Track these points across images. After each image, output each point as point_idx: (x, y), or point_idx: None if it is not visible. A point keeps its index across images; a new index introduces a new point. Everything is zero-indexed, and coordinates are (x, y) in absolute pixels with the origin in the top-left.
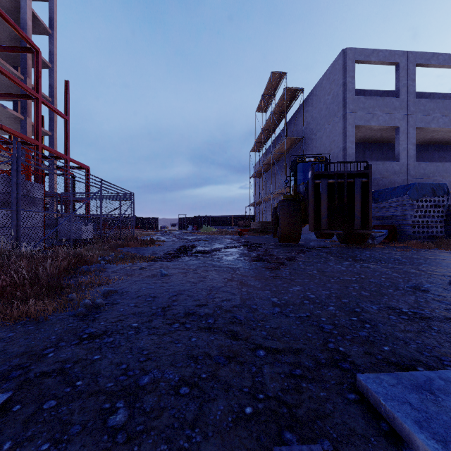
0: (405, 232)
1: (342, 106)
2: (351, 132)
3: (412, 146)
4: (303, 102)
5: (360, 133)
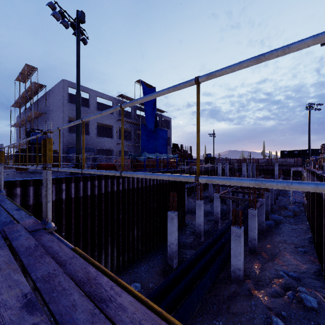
0: None
1: (62, 106)
2: (67, 119)
3: (95, 129)
4: (46, 93)
5: None
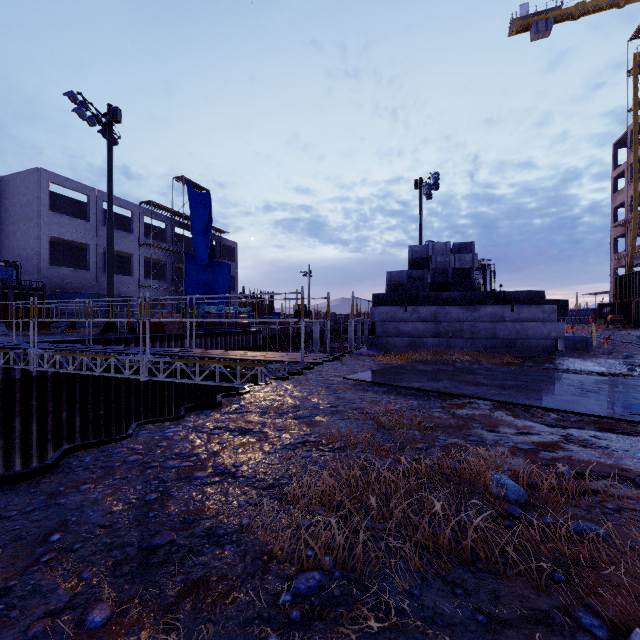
0: (81, 324)
1: (38, 216)
2: (46, 241)
3: (101, 260)
4: None
5: (59, 238)
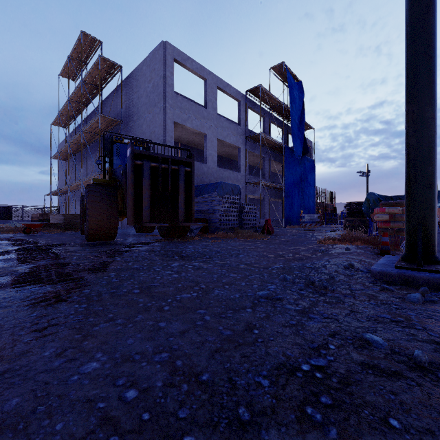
0: (215, 225)
1: (163, 98)
2: (170, 127)
3: (215, 153)
4: (122, 81)
5: (177, 132)
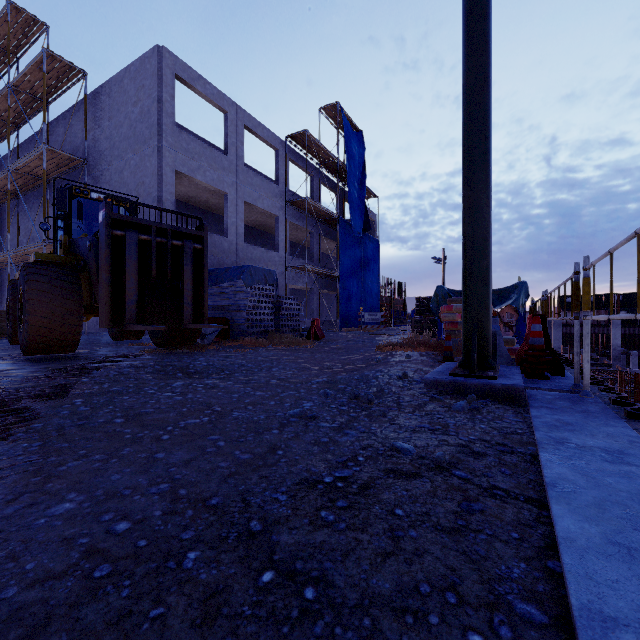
0: (239, 327)
1: (158, 132)
2: (170, 178)
3: (241, 222)
4: (85, 97)
5: (182, 186)
